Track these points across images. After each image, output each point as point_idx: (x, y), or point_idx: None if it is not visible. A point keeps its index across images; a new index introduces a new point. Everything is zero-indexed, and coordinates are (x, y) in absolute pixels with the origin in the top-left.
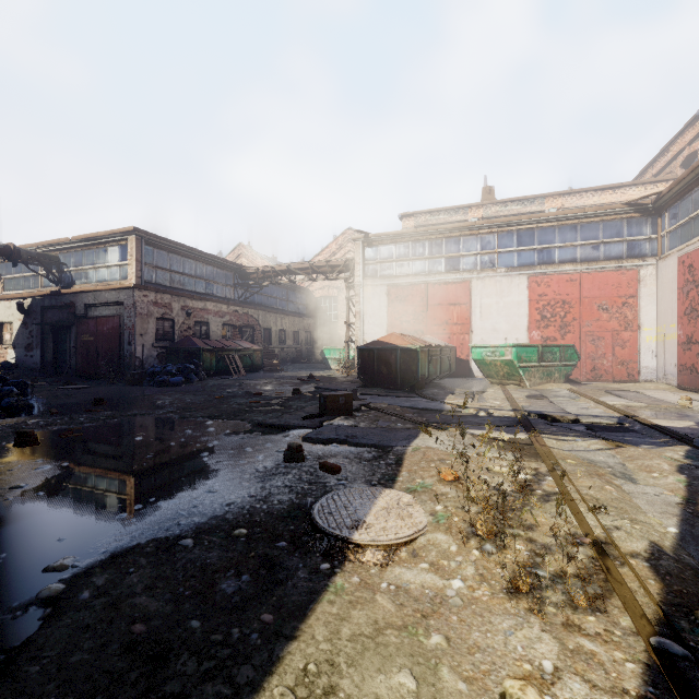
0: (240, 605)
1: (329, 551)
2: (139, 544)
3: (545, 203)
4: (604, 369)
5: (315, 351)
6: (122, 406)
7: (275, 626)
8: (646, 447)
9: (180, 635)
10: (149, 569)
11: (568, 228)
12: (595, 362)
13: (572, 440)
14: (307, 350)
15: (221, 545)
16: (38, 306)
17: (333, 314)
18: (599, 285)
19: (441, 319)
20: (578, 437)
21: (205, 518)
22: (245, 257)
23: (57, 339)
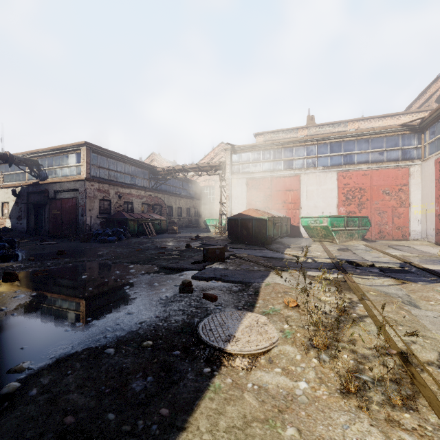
0: (145, 401)
1: (209, 358)
2: (76, 352)
3: (347, 126)
4: (387, 232)
5: (200, 220)
6: (76, 255)
7: (170, 418)
8: (422, 283)
9: (99, 425)
10: (81, 371)
11: (363, 141)
12: (381, 227)
13: (372, 278)
14: (195, 220)
15: (133, 353)
16: (25, 192)
17: (212, 197)
18: (383, 178)
19: (281, 200)
20: (375, 276)
21: (124, 332)
22: (156, 161)
23: (37, 212)
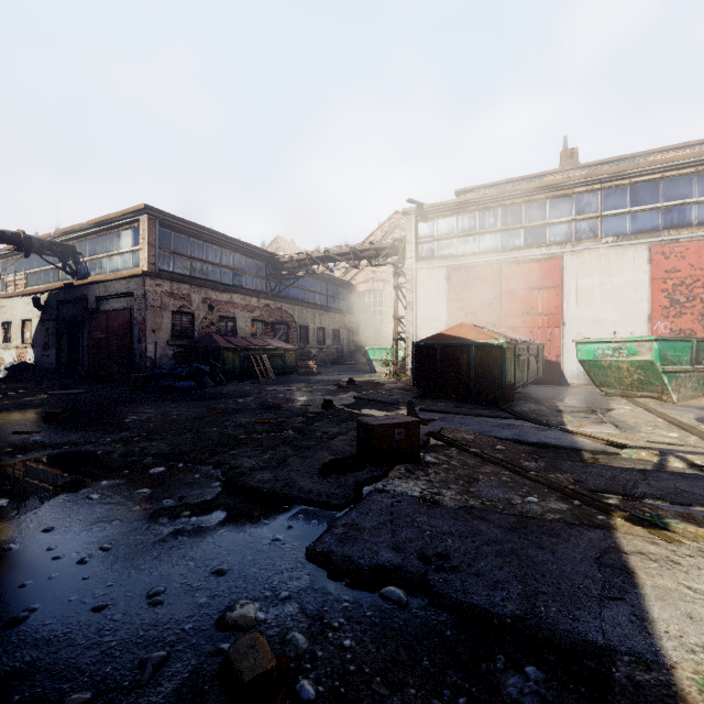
0: None
1: None
2: None
3: None
4: None
5: (357, 351)
6: (72, 426)
7: None
8: None
9: None
10: None
11: None
12: None
13: None
14: (349, 350)
15: None
16: (54, 301)
17: (378, 310)
18: None
19: (520, 308)
20: None
21: None
22: (283, 250)
23: (72, 337)
